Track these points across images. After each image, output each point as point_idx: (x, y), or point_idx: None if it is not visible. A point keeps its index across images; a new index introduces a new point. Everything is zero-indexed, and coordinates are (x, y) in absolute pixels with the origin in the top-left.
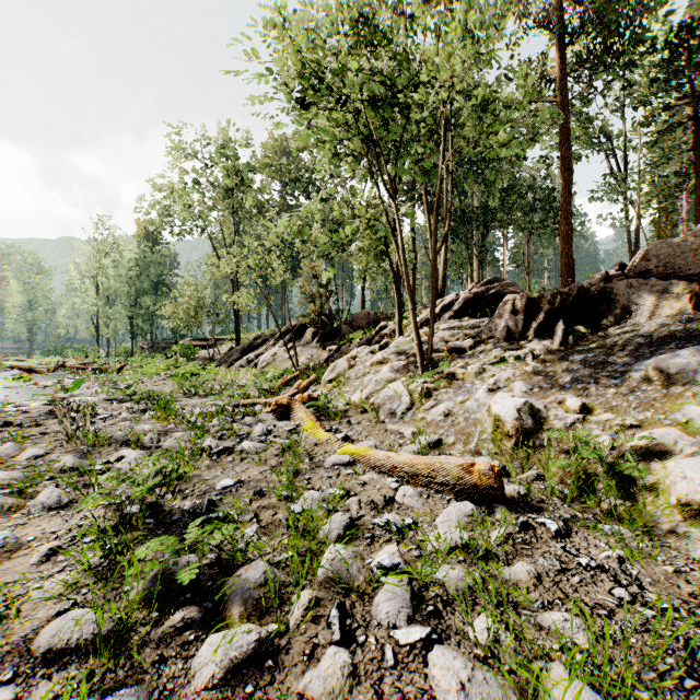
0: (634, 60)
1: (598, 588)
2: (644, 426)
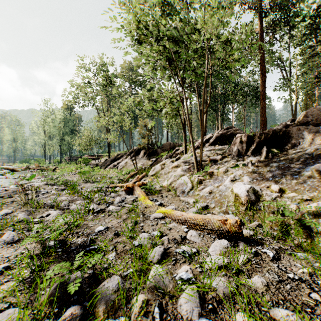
0: (295, 24)
1: (301, 293)
2: (313, 199)
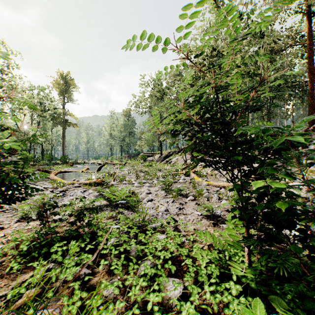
0: None
1: None
2: None
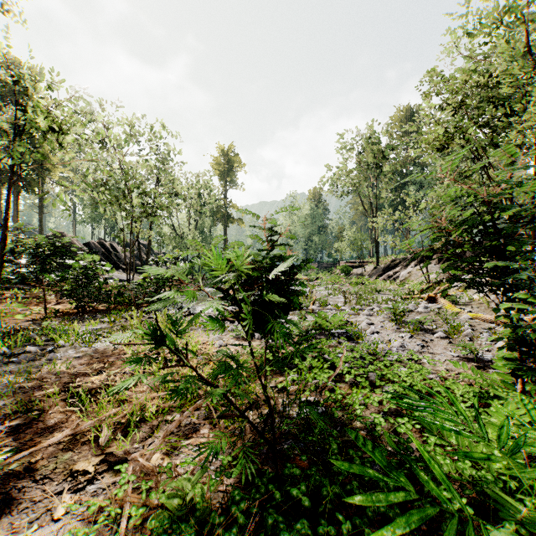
0: None
1: None
2: None
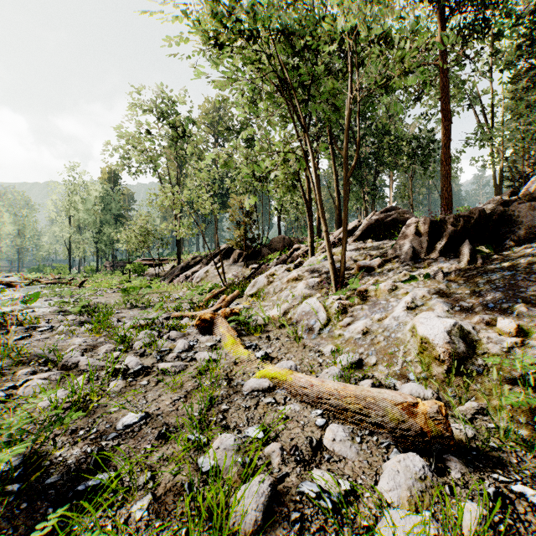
0: (500, 32)
1: None
2: None
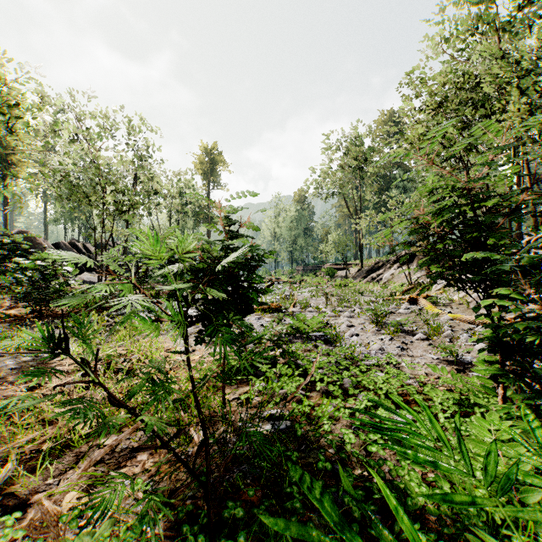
0: None
1: None
2: None
